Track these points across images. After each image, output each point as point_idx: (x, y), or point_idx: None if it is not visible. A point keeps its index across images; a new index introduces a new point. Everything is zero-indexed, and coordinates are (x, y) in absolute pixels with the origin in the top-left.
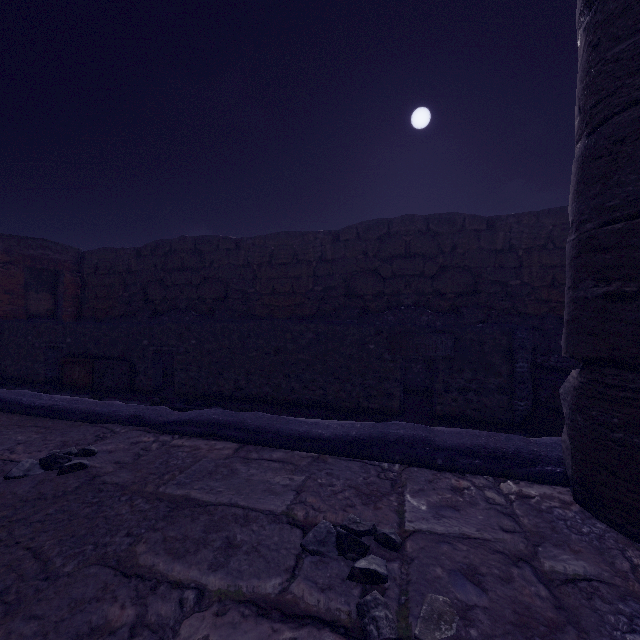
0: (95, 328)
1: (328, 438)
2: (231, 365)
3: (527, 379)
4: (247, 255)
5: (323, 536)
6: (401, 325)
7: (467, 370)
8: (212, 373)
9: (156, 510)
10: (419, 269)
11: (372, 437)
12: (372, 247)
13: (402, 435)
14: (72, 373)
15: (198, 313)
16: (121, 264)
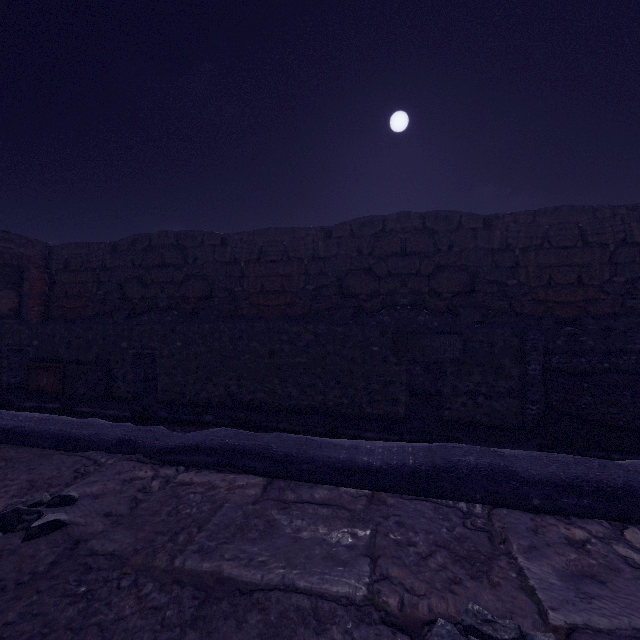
0: (66, 329)
1: (380, 469)
2: (221, 369)
3: (539, 382)
4: (234, 251)
5: None
6: (407, 326)
7: (476, 373)
8: (200, 378)
9: (178, 606)
10: (415, 268)
11: (437, 467)
12: (367, 244)
13: (475, 464)
14: (39, 379)
15: (180, 313)
16: (95, 260)
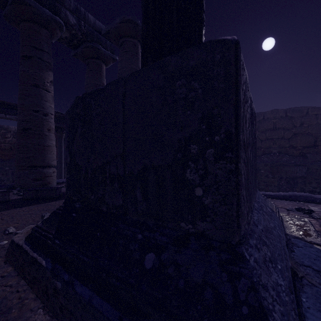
0: None
1: (273, 195)
2: None
3: None
4: None
5: (291, 209)
6: (277, 162)
7: (314, 183)
8: None
9: None
10: (281, 135)
11: (290, 195)
12: None
13: (301, 194)
14: None
15: None
16: None
